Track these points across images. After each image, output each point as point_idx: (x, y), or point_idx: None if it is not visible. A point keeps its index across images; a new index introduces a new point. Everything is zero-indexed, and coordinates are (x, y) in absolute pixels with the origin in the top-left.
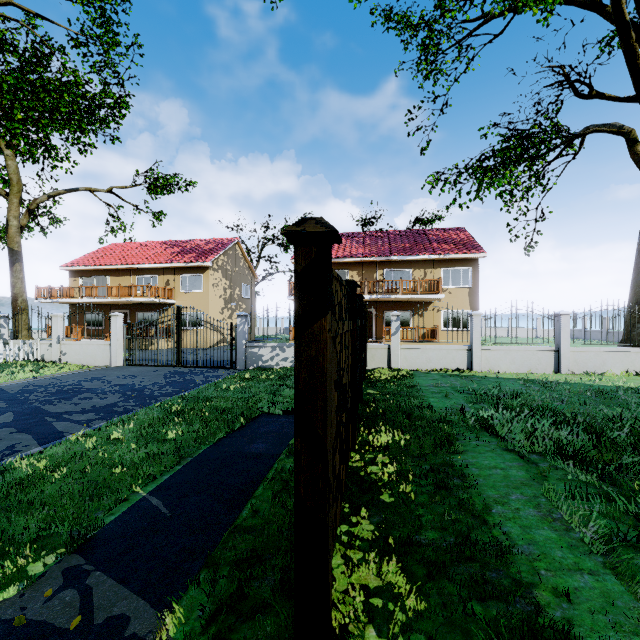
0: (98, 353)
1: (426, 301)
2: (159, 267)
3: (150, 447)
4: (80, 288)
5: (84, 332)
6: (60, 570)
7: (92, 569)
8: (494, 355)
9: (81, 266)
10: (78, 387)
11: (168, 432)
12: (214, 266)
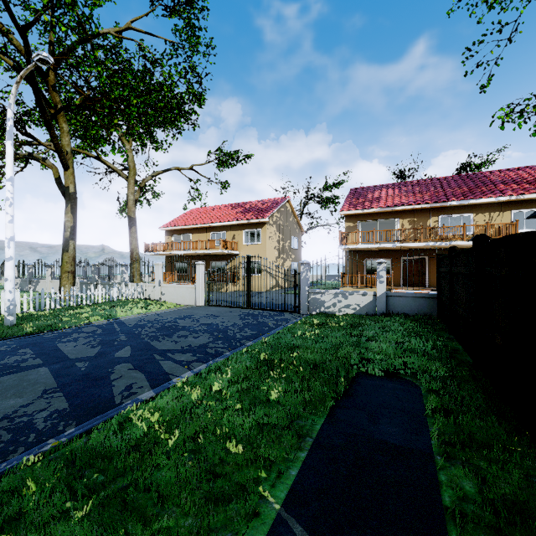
0: (186, 294)
1: None
2: (227, 225)
3: (257, 412)
4: (172, 243)
5: (177, 277)
6: None
7: None
8: None
9: (173, 227)
10: (175, 324)
11: (271, 392)
12: (270, 222)
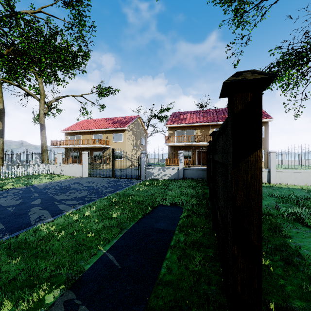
0: (77, 170)
1: None
2: (103, 130)
3: (104, 222)
4: (69, 140)
5: (71, 161)
6: (62, 302)
7: (80, 303)
8: (284, 175)
9: (69, 130)
10: (68, 187)
11: (113, 213)
12: (128, 129)
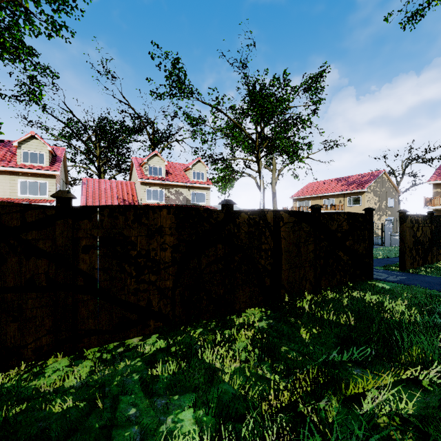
0: None
1: None
2: (335, 194)
3: None
4: (300, 207)
5: None
6: None
7: None
8: None
9: (298, 197)
10: None
11: None
12: (368, 190)
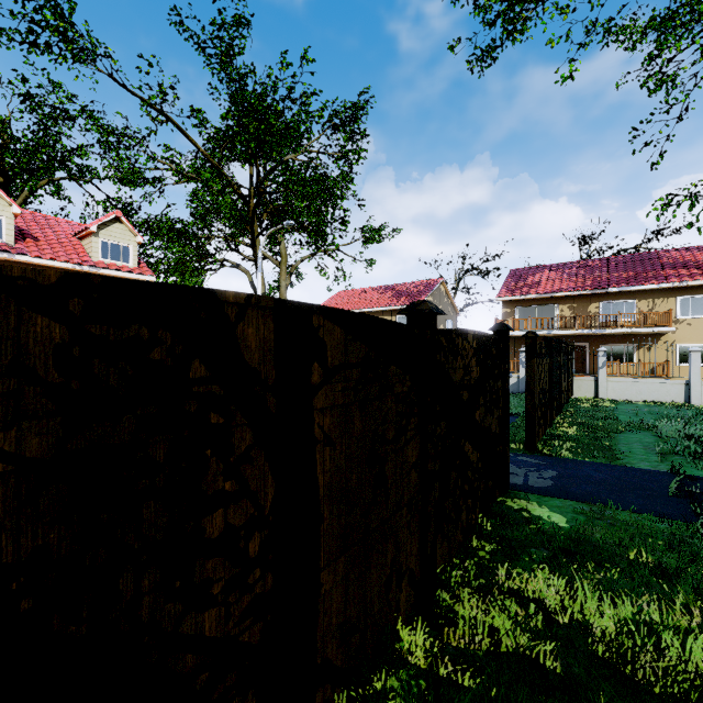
0: None
1: (655, 334)
2: (379, 310)
3: None
4: None
5: None
6: None
7: None
8: None
9: None
10: None
11: None
12: None
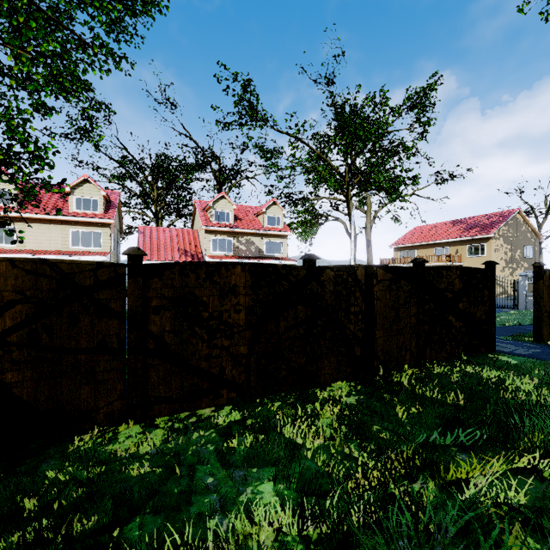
0: None
1: None
2: (450, 241)
3: None
4: (402, 258)
5: None
6: None
7: None
8: None
9: (400, 245)
10: None
11: None
12: (495, 236)
